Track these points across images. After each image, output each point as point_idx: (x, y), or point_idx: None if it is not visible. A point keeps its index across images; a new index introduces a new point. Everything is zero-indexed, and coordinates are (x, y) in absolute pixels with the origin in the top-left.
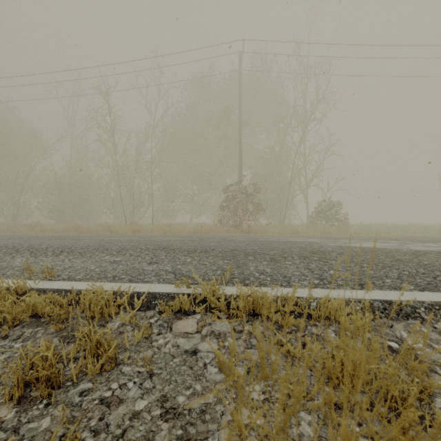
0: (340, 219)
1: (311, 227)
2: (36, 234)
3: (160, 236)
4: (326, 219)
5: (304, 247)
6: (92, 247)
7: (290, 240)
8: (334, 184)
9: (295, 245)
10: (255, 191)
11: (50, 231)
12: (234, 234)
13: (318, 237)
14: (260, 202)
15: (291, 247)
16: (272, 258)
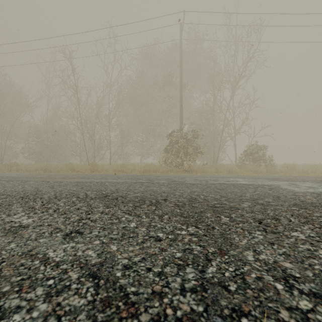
0: (265, 160)
1: (241, 167)
2: (1, 174)
3: (111, 176)
4: (254, 160)
5: (276, 195)
6: (22, 194)
7: (243, 182)
8: (259, 131)
9: (260, 191)
10: (193, 137)
11: (24, 170)
12: (178, 173)
13: (263, 178)
14: (198, 146)
15: (260, 195)
16: (257, 219)
